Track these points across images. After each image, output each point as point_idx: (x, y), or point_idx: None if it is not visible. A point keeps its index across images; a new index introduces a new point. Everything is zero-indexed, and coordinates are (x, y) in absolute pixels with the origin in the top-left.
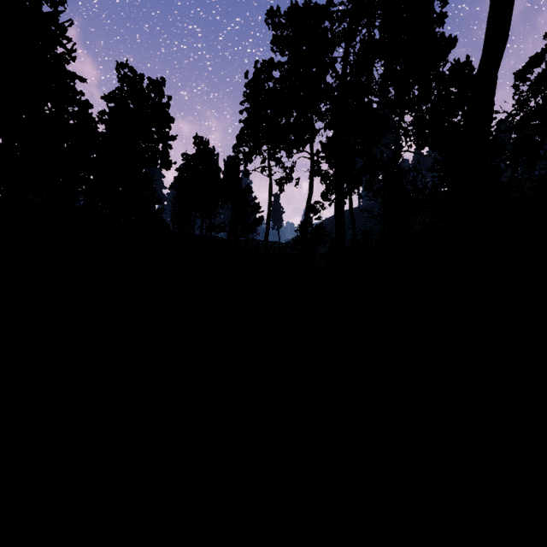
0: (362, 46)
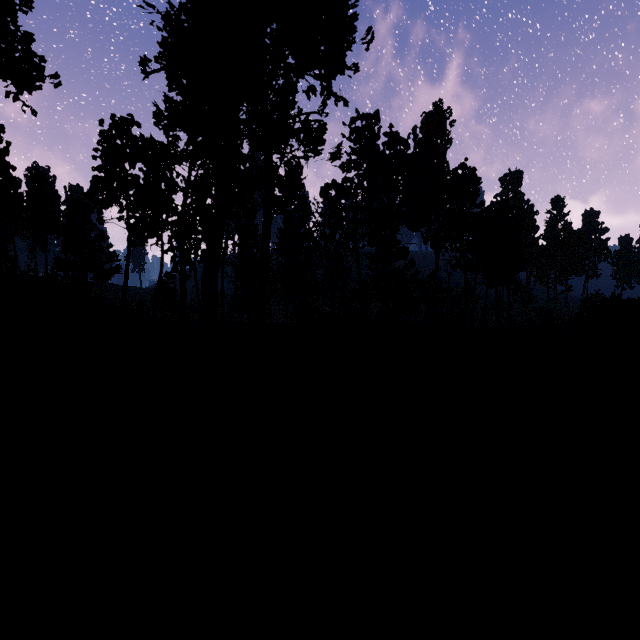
0: (199, 178)
